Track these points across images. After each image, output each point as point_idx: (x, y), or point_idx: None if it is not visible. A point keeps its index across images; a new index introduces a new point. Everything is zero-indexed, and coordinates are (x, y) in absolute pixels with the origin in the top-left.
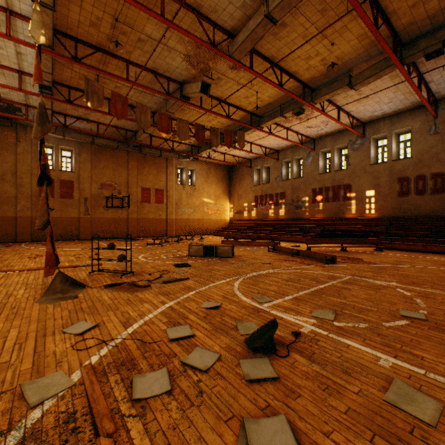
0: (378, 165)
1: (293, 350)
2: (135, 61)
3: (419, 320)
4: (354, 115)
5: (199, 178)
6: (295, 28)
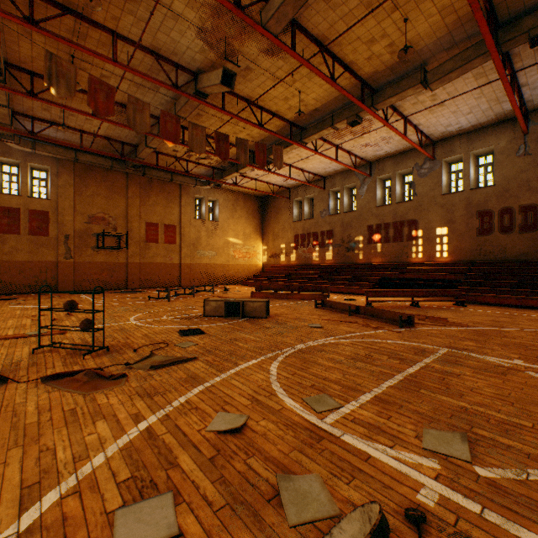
0: (452, 195)
1: None
2: (125, 34)
3: None
4: (424, 130)
5: (224, 211)
6: None
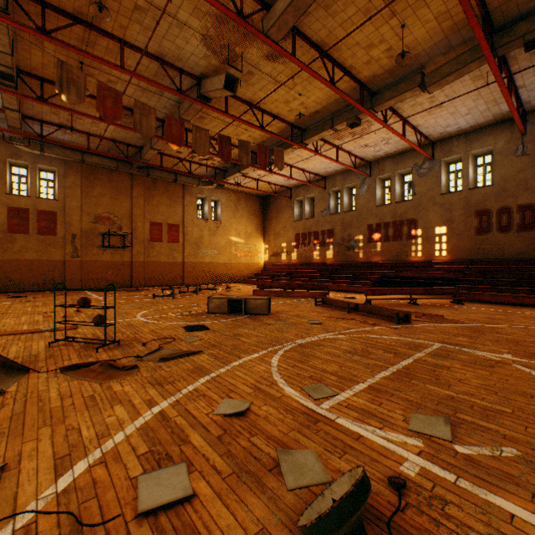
0: (451, 194)
1: None
2: (132, 42)
3: None
4: (422, 131)
5: (226, 211)
6: None
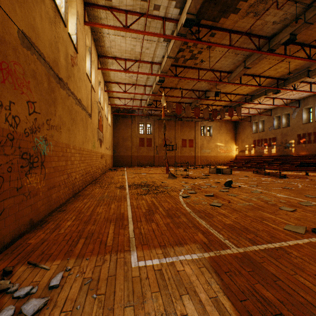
0: None
1: (236, 188)
2: (184, 88)
3: (286, 188)
4: None
5: (214, 131)
6: (263, 63)
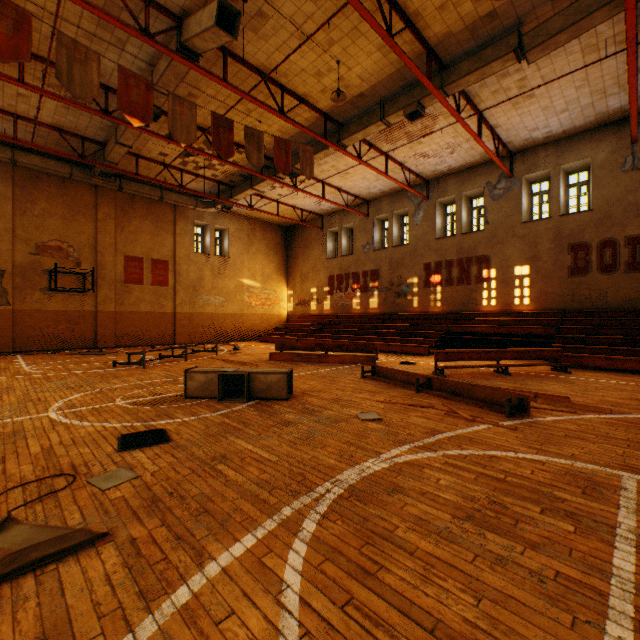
0: (536, 223)
1: None
2: None
3: None
4: (501, 135)
5: (236, 244)
6: None
